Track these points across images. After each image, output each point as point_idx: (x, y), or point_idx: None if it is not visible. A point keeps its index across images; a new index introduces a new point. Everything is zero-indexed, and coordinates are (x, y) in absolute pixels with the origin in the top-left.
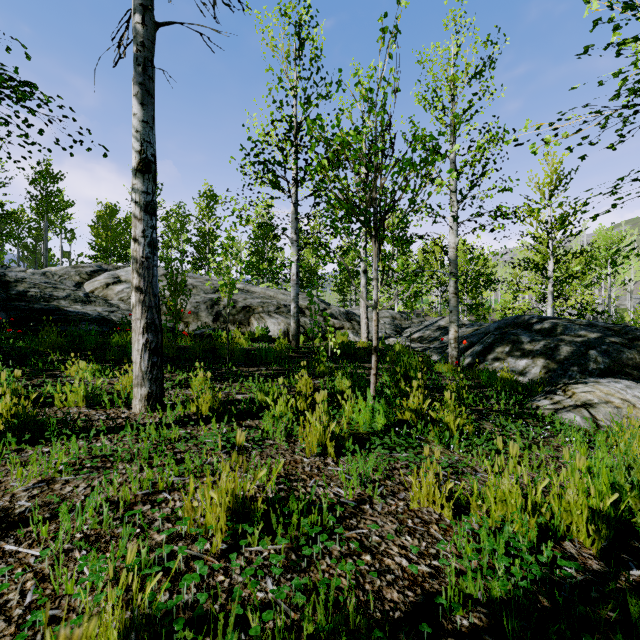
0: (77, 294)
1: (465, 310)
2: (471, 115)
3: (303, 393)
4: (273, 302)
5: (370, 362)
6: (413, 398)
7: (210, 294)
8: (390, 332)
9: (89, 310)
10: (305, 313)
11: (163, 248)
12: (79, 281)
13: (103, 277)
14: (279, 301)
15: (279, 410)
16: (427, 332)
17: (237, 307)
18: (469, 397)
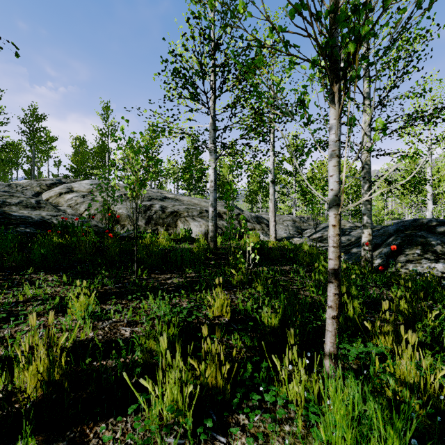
0: (29, 201)
1: (350, 215)
2: (392, 13)
3: (213, 353)
4: (197, 208)
5: (285, 264)
6: (376, 338)
7: (145, 201)
8: (293, 233)
9: (33, 214)
10: (223, 217)
11: (119, 170)
12: (39, 191)
13: (59, 188)
14: (202, 207)
15: (166, 397)
16: (325, 233)
17: (166, 212)
18: (439, 327)
